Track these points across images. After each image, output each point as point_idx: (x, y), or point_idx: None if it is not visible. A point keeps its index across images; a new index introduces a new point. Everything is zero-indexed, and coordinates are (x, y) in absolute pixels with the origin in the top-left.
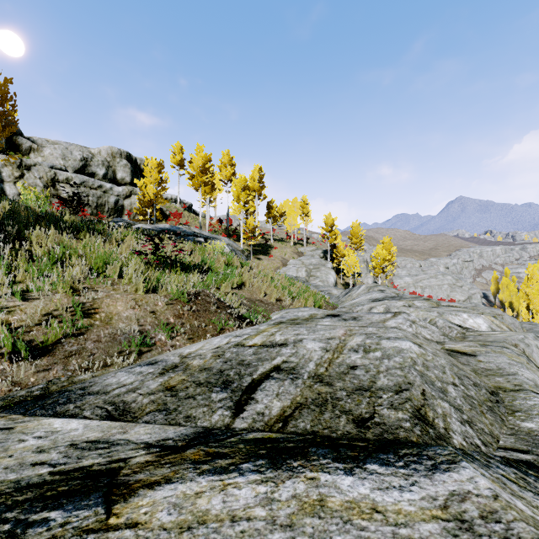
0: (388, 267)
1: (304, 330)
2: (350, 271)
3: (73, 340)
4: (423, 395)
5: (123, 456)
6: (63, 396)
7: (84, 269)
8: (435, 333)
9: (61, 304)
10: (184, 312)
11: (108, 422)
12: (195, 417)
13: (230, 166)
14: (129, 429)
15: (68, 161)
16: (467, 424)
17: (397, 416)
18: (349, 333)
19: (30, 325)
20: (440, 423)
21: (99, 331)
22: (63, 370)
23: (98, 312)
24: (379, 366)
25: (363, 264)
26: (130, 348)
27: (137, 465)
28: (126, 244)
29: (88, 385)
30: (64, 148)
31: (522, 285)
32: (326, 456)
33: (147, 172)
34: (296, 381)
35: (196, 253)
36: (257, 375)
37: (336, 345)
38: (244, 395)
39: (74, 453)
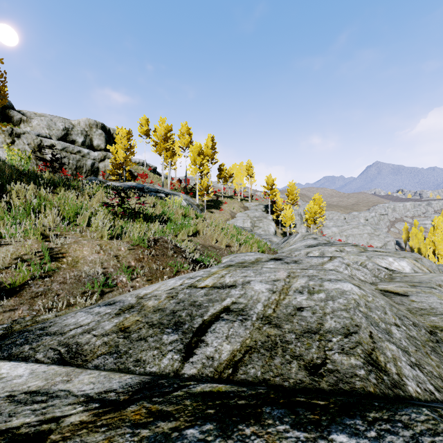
0: (319, 219)
1: (251, 272)
2: (287, 222)
3: (40, 282)
4: (371, 338)
5: (58, 413)
6: (22, 336)
7: (57, 219)
8: (368, 275)
9: (31, 249)
10: (144, 256)
11: (55, 367)
12: (145, 361)
13: (187, 135)
14: (73, 376)
15: (52, 130)
16: (417, 367)
17: (350, 362)
18: (293, 275)
19: (0, 268)
20: (392, 368)
21: (65, 273)
22: (28, 310)
23: (65, 256)
24: (324, 308)
25: (298, 216)
26: (94, 289)
27: (69, 427)
28: (97, 198)
29: (47, 325)
30: (49, 120)
31: (429, 234)
32: (283, 419)
33: (118, 139)
34: (245, 323)
35: (158, 206)
36: (207, 316)
37: (282, 287)
38: (195, 337)
39: (7, 408)
